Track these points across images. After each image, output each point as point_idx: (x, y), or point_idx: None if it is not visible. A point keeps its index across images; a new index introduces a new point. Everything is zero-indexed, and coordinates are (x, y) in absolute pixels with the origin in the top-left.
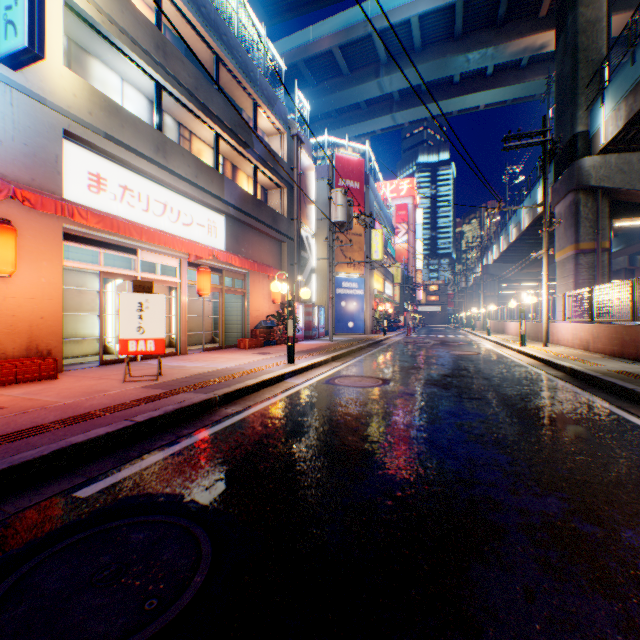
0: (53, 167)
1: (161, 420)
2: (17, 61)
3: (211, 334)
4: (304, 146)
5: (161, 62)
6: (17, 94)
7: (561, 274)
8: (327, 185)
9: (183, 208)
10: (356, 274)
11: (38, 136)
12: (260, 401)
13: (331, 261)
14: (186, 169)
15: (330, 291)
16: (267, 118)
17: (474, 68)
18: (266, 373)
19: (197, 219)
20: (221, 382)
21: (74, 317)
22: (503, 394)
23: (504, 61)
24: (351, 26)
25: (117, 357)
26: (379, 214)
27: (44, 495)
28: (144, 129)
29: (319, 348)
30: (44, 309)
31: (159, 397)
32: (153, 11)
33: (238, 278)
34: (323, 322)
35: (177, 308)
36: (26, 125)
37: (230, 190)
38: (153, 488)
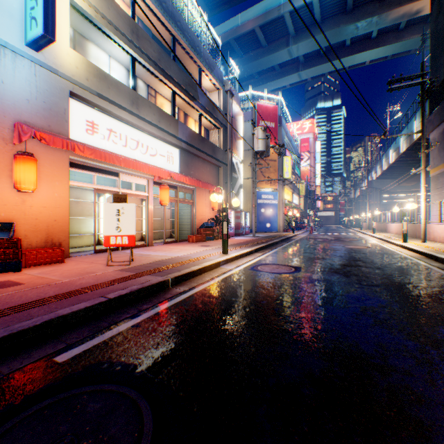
0: (62, 117)
1: (127, 297)
2: (38, 45)
3: (170, 232)
4: (234, 98)
5: (135, 42)
6: (39, 68)
7: (435, 186)
8: (251, 125)
9: (150, 144)
10: (272, 189)
11: (52, 96)
12: (201, 283)
13: (254, 179)
14: (152, 116)
15: (253, 201)
16: (208, 79)
17: (362, 33)
18: (206, 261)
19: (159, 151)
20: (173, 267)
21: (78, 220)
22: (397, 282)
23: (386, 26)
24: (268, 11)
25: (106, 247)
26: (289, 145)
27: (32, 358)
28: (123, 89)
29: (245, 242)
30: (56, 214)
31: (128, 278)
32: (130, 8)
33: (188, 192)
34: (248, 223)
35: (146, 213)
36: (45, 89)
37: (182, 130)
38: (113, 357)
